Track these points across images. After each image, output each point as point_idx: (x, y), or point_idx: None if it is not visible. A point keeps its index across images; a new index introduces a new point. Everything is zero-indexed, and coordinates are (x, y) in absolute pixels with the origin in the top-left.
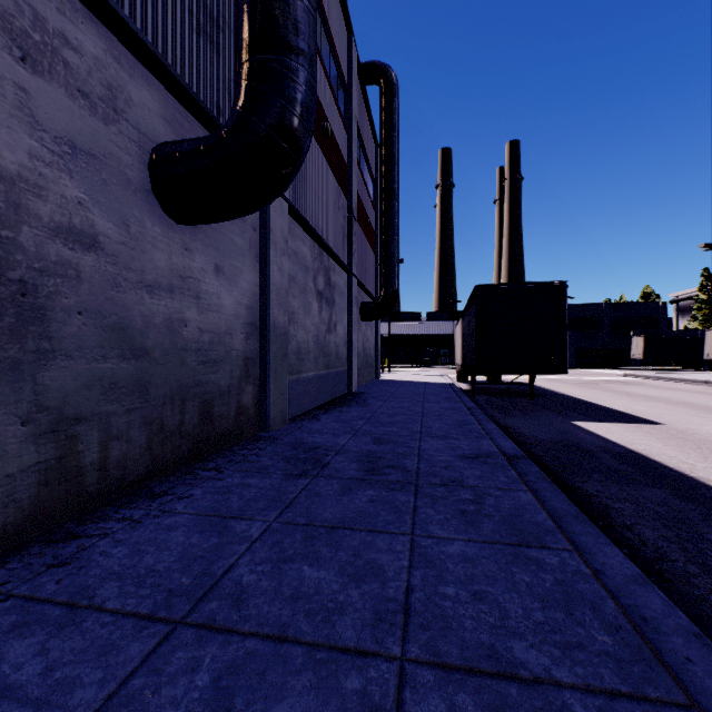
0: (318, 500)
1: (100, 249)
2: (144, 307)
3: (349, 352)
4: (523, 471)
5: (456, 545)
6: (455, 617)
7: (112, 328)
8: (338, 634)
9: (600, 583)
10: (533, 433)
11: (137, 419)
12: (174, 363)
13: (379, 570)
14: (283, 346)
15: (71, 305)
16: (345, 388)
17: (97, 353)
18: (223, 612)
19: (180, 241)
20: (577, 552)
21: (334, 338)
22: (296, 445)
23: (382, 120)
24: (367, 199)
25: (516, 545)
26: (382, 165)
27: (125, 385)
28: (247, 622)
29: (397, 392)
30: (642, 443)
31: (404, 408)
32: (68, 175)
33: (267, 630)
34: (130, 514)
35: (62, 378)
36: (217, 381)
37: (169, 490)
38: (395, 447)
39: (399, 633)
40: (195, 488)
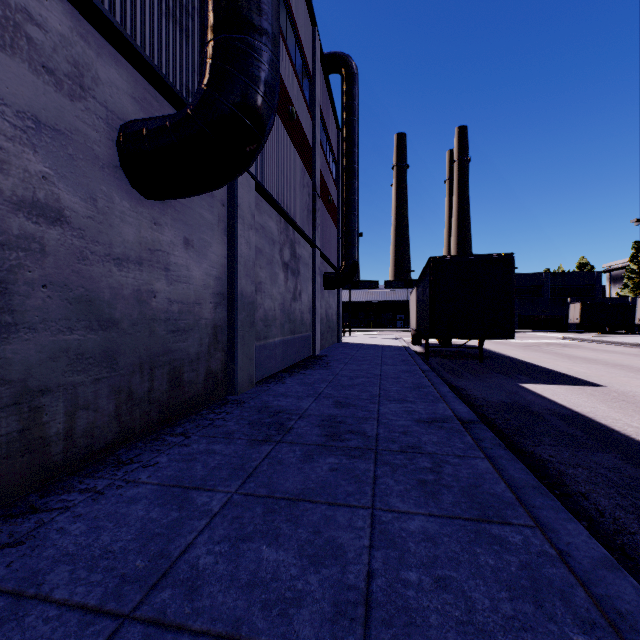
0: (280, 468)
1: (66, 223)
2: (112, 279)
3: (313, 318)
4: (478, 436)
5: (417, 521)
6: (419, 611)
7: (79, 300)
8: (295, 633)
9: (567, 567)
10: (484, 395)
11: (105, 389)
12: (142, 332)
13: (340, 550)
14: (250, 314)
15: (35, 278)
16: (309, 351)
17: (62, 325)
18: (174, 603)
19: (149, 216)
20: (540, 529)
21: (299, 306)
22: (262, 409)
23: (343, 106)
24: (330, 178)
25: (478, 521)
26: (343, 146)
27: (92, 355)
28: (199, 616)
29: (357, 354)
30: (587, 405)
31: (363, 371)
32: (31, 149)
33: (220, 627)
34: (94, 484)
35: (25, 351)
36: (186, 348)
37: (136, 457)
38: (355, 411)
39: (360, 631)
40: (161, 456)
